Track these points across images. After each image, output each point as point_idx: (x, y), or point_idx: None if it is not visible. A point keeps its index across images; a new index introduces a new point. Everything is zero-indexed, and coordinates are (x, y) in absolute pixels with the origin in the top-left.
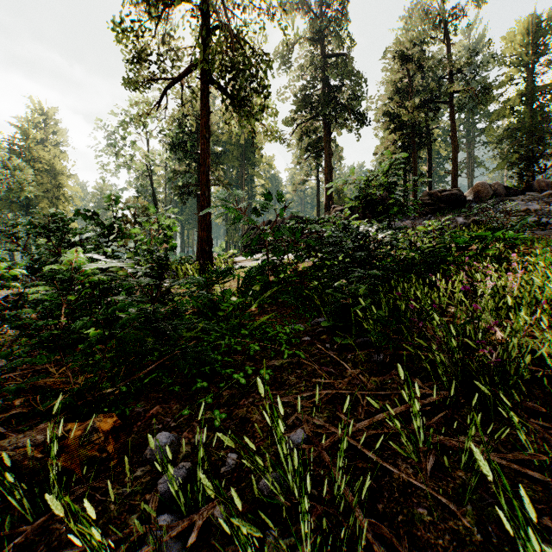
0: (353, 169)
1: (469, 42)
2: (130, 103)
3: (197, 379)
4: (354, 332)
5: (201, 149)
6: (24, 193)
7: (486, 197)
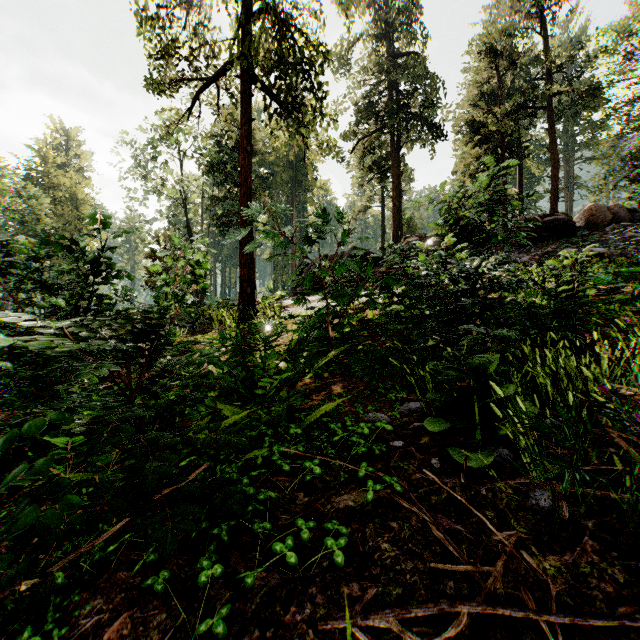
0: (441, 183)
1: (567, 37)
2: (155, 112)
3: (202, 561)
4: (478, 436)
5: (241, 166)
6: (40, 226)
7: (602, 223)
